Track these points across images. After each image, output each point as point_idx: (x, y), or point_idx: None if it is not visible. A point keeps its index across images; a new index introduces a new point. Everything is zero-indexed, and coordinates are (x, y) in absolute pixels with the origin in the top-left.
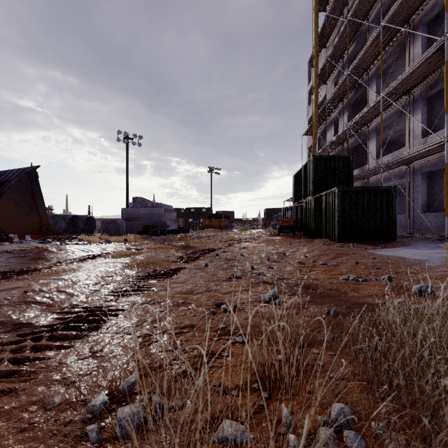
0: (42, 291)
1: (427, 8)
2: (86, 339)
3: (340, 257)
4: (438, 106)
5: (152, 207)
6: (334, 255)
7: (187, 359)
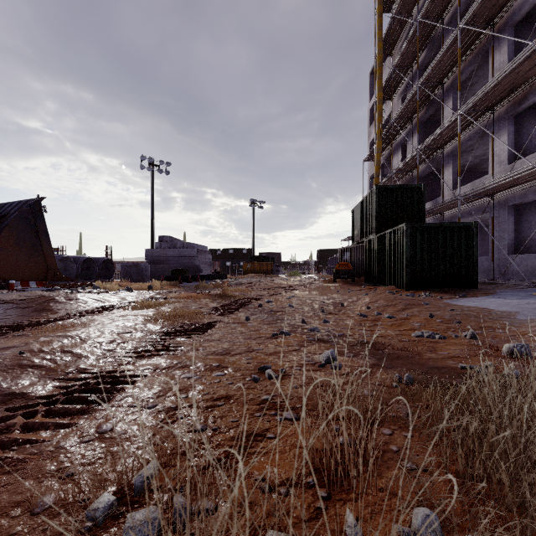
0: (42, 352)
1: (514, 7)
2: (93, 415)
3: (410, 308)
4: (528, 126)
5: (183, 248)
6: (403, 306)
7: (222, 442)
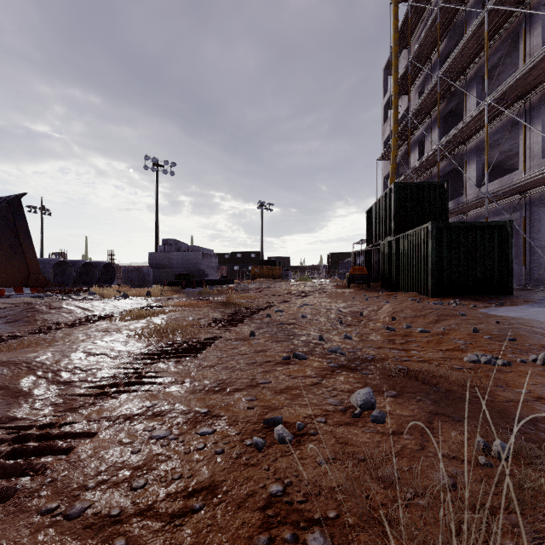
0: None
1: None
2: None
3: (445, 320)
4: None
5: (187, 251)
6: (435, 317)
7: None
